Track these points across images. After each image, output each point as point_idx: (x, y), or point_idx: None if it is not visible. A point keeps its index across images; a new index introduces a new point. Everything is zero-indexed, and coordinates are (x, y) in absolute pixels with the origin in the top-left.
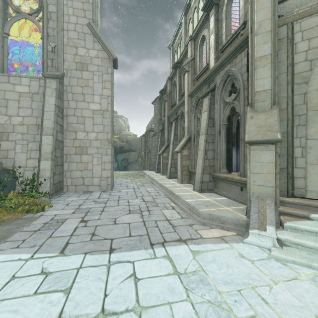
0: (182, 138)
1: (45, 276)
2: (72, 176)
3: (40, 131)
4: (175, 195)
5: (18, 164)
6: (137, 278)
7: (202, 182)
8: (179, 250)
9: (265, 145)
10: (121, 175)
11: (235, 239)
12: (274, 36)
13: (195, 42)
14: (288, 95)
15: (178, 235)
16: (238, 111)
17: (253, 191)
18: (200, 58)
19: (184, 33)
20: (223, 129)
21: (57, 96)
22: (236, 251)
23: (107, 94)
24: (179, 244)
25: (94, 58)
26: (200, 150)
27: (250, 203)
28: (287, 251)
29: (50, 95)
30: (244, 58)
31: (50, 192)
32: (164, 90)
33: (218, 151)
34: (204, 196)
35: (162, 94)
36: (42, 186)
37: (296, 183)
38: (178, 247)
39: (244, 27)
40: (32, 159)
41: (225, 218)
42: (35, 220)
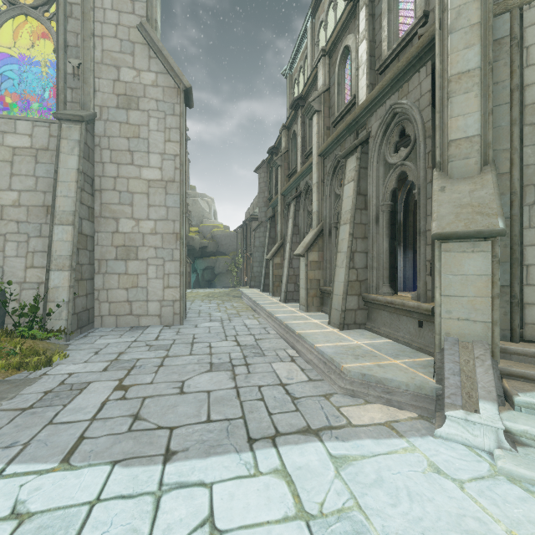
0: (308, 231)
1: (18, 524)
2: (110, 299)
3: (51, 218)
4: (295, 333)
5: (9, 278)
6: (217, 529)
7: (345, 310)
8: (306, 454)
9: (471, 242)
10: (202, 296)
11: (417, 427)
12: (486, 34)
13: (331, 60)
14: (514, 145)
15: (303, 418)
16: (413, 179)
17: (447, 330)
18: (341, 87)
19: (311, 47)
20: (384, 213)
21: (81, 154)
22: (423, 458)
23: (174, 152)
24: (305, 439)
25: (150, 87)
26: (341, 252)
27: (442, 354)
28: (530, 458)
29: (70, 152)
30: (425, 79)
31: (67, 328)
32: (275, 147)
33: (375, 254)
34: (349, 335)
35: (272, 155)
36: (54, 317)
37: (528, 315)
38: (303, 448)
39: (425, 22)
40: (36, 269)
41: (393, 383)
42: (28, 385)
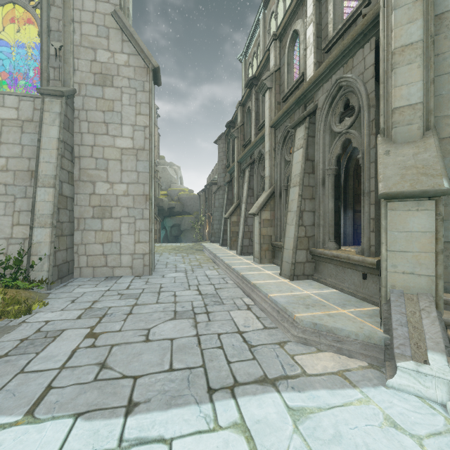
0: (261, 193)
1: None
2: (87, 253)
3: (34, 181)
4: (250, 283)
5: None
6: None
7: (295, 263)
8: (264, 406)
9: (416, 201)
10: (169, 249)
11: (369, 377)
12: (428, 9)
13: (281, 44)
14: None
15: (260, 367)
16: (357, 145)
17: (393, 283)
18: (290, 67)
19: (263, 34)
20: (330, 177)
21: (62, 125)
22: (379, 410)
23: (144, 124)
24: (263, 390)
25: (123, 66)
26: (291, 211)
27: (388, 305)
28: None
29: (51, 123)
30: (369, 54)
31: (48, 278)
32: (232, 122)
33: (322, 213)
34: (299, 286)
35: (229, 129)
36: (36, 269)
37: None
38: (261, 399)
39: (368, 3)
40: (21, 226)
41: (343, 332)
42: (7, 333)
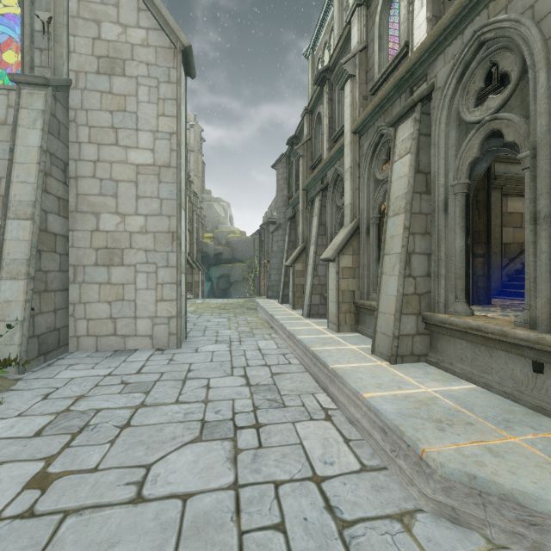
0: (336, 231)
1: None
2: (88, 315)
3: (2, 210)
4: (327, 368)
5: None
6: None
7: (398, 336)
8: None
9: None
10: (212, 308)
11: None
12: None
13: (369, 11)
14: None
15: None
16: (516, 137)
17: None
18: (383, 41)
19: (338, 14)
20: (458, 197)
21: (46, 128)
22: None
23: (169, 129)
24: None
25: (139, 47)
26: (390, 253)
27: None
28: None
29: (30, 124)
30: None
31: (20, 356)
32: (296, 137)
33: (443, 256)
34: (408, 375)
35: (292, 147)
36: (3, 341)
37: None
38: None
39: None
40: None
41: (543, 505)
42: None
